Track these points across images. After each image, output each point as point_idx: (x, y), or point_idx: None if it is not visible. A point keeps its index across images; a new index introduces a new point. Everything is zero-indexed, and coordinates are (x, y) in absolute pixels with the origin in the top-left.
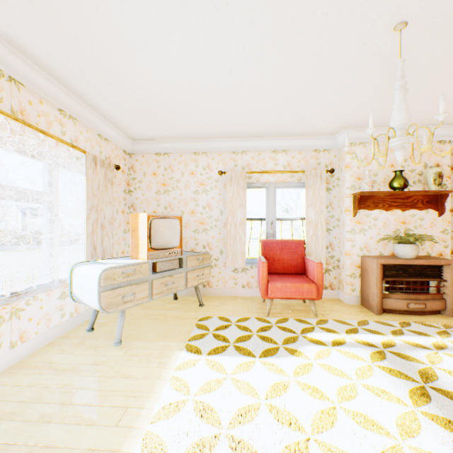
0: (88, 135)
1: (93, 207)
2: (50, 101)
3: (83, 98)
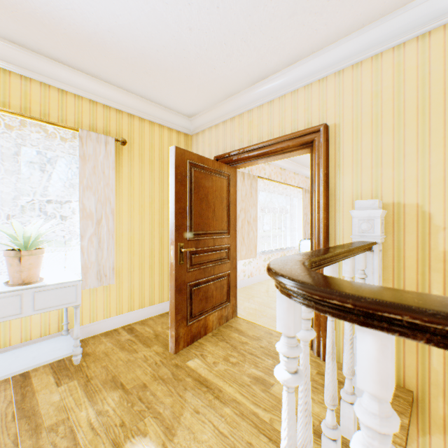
0: (302, 179)
1: (304, 214)
2: (291, 171)
3: (302, 164)
